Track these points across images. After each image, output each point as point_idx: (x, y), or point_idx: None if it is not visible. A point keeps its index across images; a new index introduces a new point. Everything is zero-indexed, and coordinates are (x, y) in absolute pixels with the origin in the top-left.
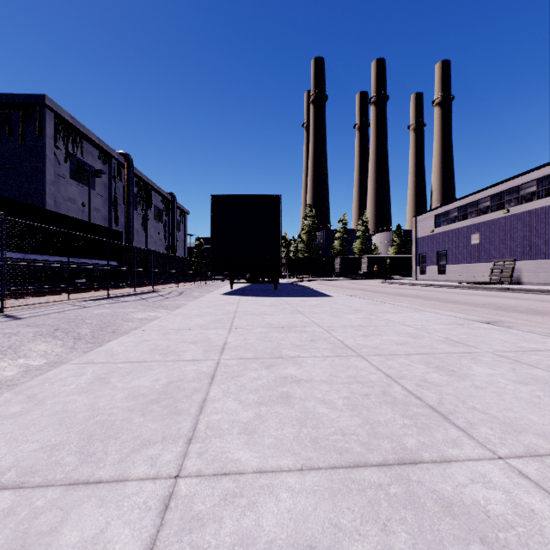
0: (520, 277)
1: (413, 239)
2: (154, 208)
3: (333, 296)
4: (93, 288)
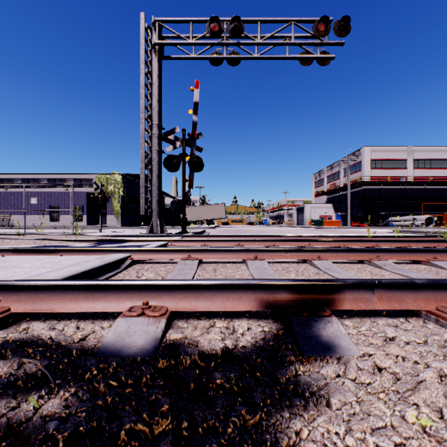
0: (14, 223)
1: None
2: None
3: None
4: None
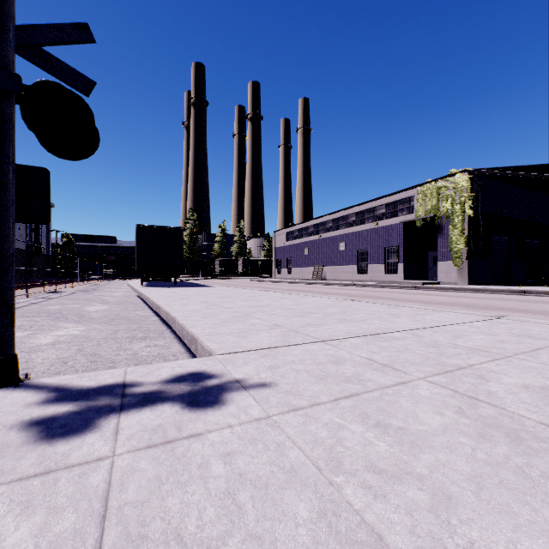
0: (325, 276)
1: (273, 248)
2: None
3: (214, 287)
4: (33, 285)
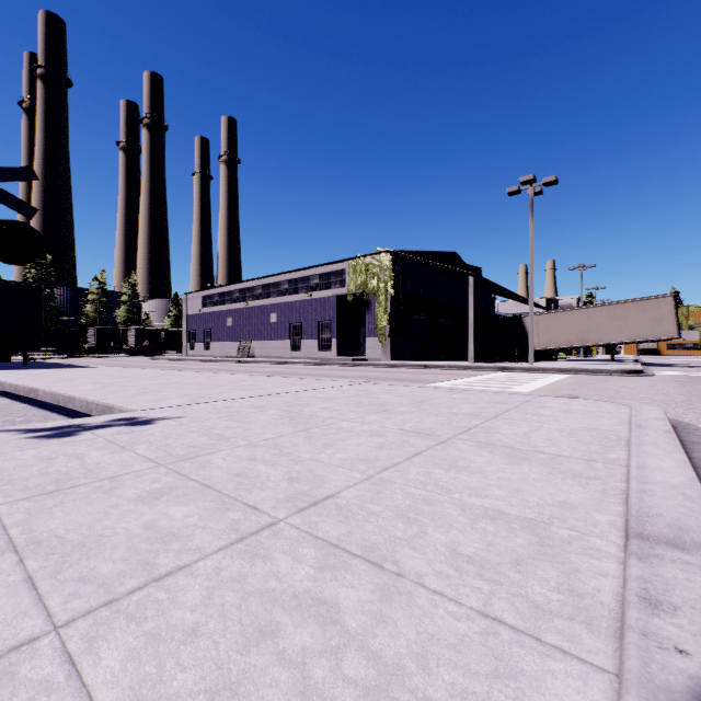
0: (254, 352)
1: (185, 315)
2: None
3: (97, 367)
4: None
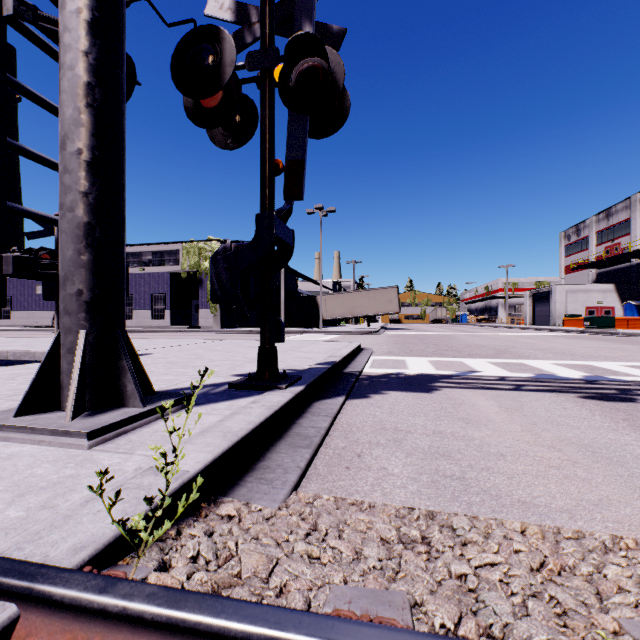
0: None
1: None
2: None
3: None
4: None
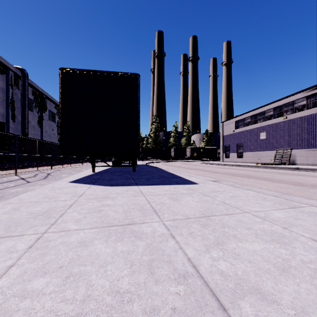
0: (295, 160)
1: (221, 136)
2: (48, 112)
3: (198, 183)
4: None
